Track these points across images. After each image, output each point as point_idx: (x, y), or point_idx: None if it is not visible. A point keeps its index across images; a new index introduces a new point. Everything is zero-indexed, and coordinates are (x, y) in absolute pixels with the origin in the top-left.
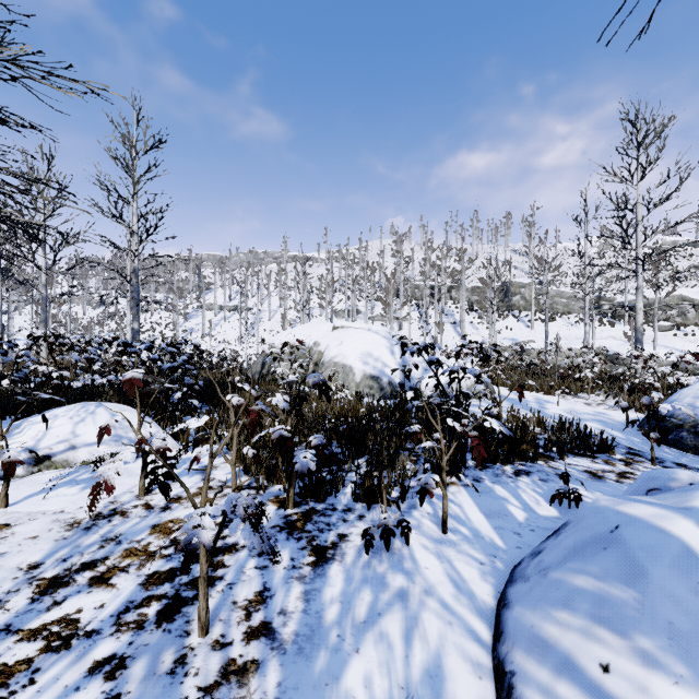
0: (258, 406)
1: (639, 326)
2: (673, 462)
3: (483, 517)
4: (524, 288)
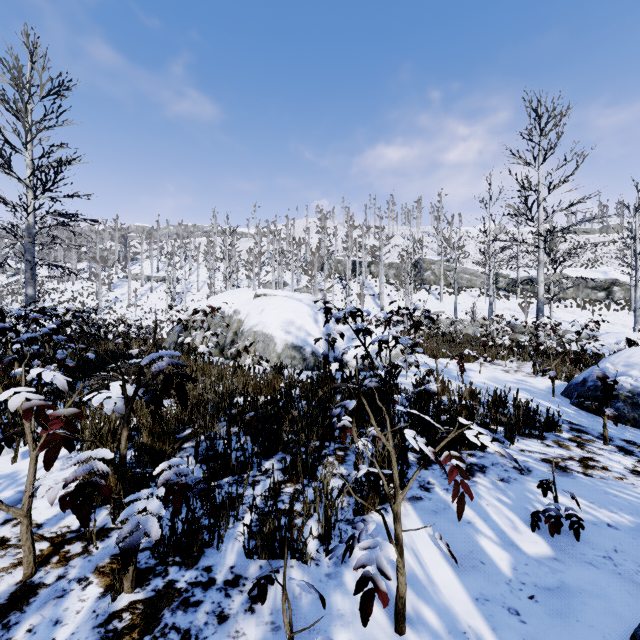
0: (70, 409)
1: (541, 297)
2: (621, 439)
3: (451, 571)
4: (434, 265)
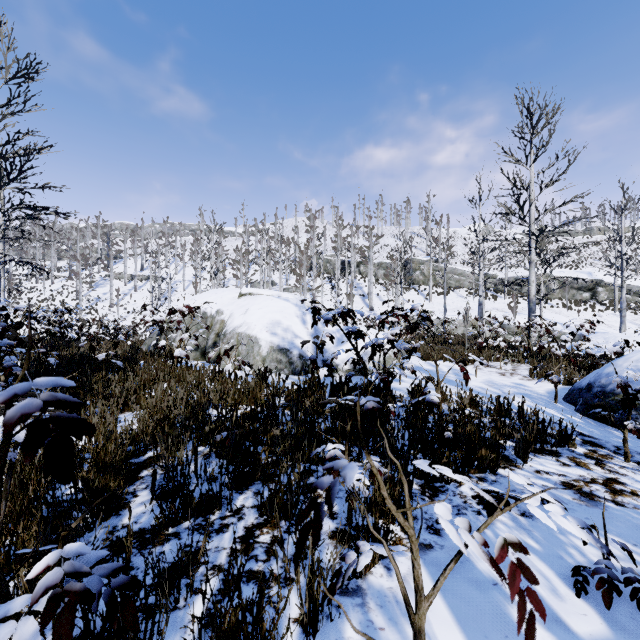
0: None
1: (532, 297)
2: (639, 453)
3: None
4: (423, 265)
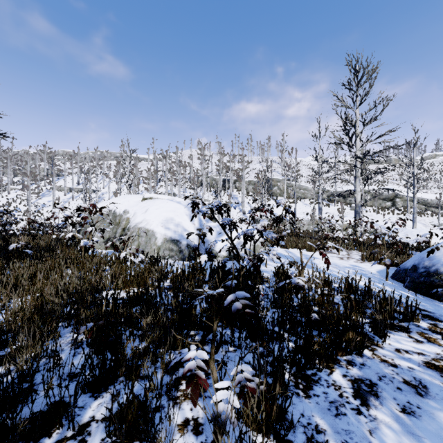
0: None
1: (358, 202)
2: None
3: None
4: (280, 182)
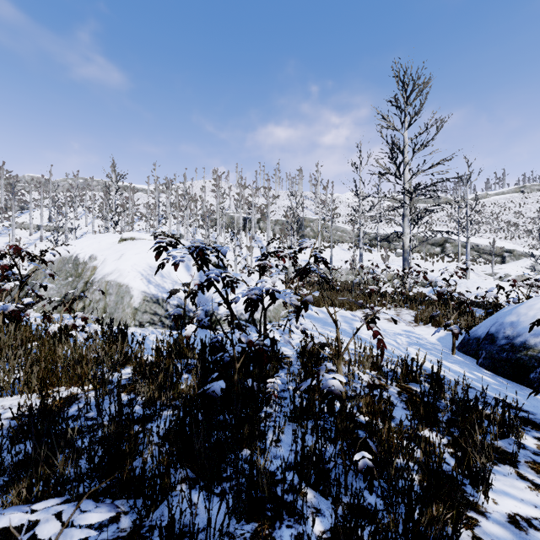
0: None
1: (406, 248)
2: None
3: None
4: (313, 223)
